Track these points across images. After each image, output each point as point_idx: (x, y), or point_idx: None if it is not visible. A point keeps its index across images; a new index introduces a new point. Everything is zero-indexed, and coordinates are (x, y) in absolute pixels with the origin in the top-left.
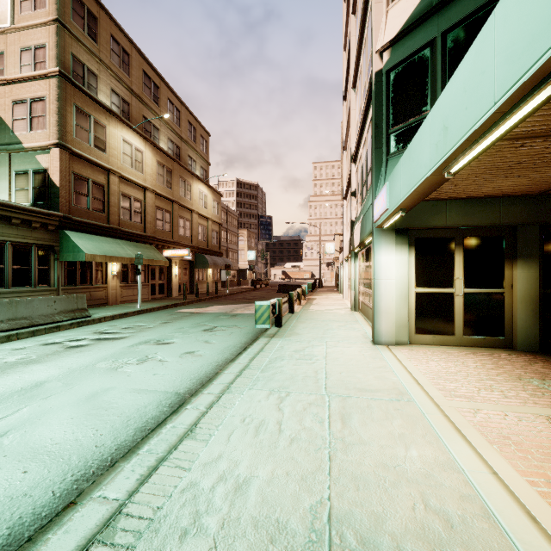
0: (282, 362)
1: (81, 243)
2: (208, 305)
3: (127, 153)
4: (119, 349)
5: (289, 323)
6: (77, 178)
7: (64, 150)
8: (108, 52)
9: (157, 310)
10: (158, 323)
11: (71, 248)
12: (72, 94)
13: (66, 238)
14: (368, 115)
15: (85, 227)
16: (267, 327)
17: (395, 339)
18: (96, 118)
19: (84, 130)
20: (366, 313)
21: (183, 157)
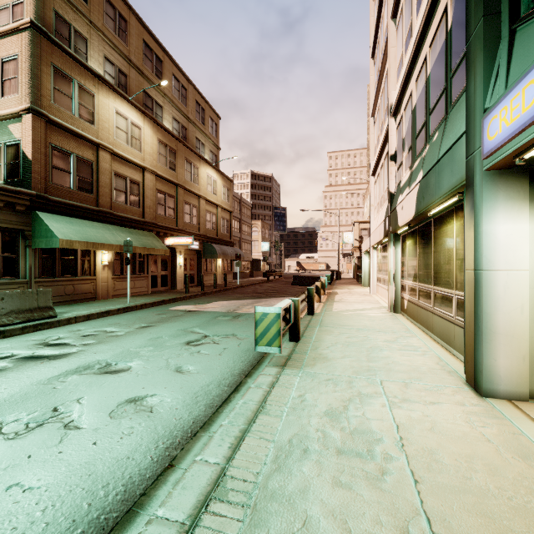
0: (305, 466)
1: (56, 226)
2: (211, 300)
3: (122, 128)
4: (29, 386)
5: (309, 333)
6: (57, 152)
7: (38, 117)
8: (100, 14)
9: (150, 306)
10: (135, 327)
11: (44, 232)
12: (50, 52)
13: (39, 221)
14: (432, 16)
15: (66, 209)
16: (275, 351)
17: (525, 387)
18: (82, 83)
19: (66, 96)
20: (422, 320)
21: (190, 139)
